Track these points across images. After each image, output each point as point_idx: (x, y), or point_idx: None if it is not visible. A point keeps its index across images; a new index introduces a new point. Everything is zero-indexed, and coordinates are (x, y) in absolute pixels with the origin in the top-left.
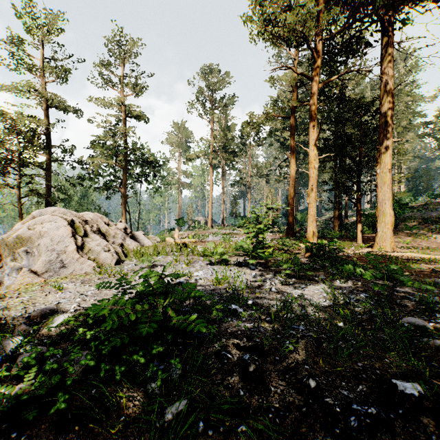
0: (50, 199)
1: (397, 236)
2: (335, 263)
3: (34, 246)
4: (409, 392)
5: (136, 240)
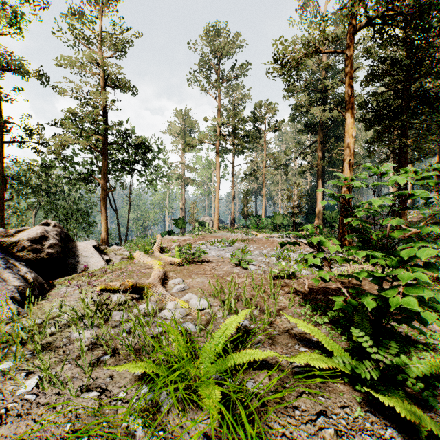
0: None
1: None
2: None
3: None
4: None
5: (73, 259)
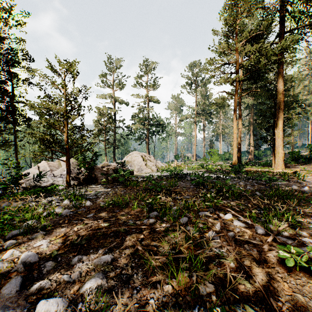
0: (117, 146)
1: (306, 165)
2: (238, 172)
3: (132, 164)
4: (214, 180)
5: None
